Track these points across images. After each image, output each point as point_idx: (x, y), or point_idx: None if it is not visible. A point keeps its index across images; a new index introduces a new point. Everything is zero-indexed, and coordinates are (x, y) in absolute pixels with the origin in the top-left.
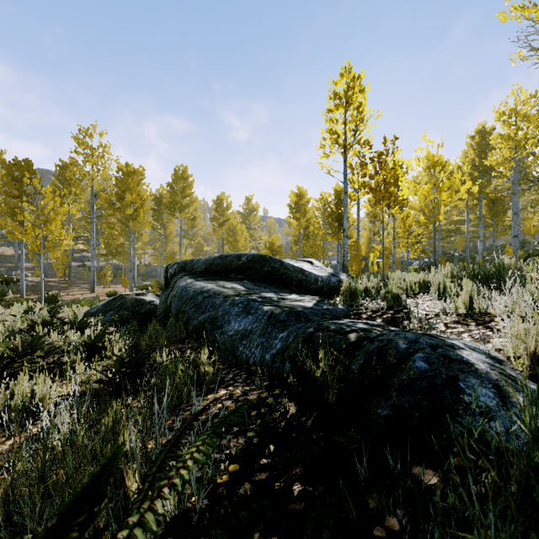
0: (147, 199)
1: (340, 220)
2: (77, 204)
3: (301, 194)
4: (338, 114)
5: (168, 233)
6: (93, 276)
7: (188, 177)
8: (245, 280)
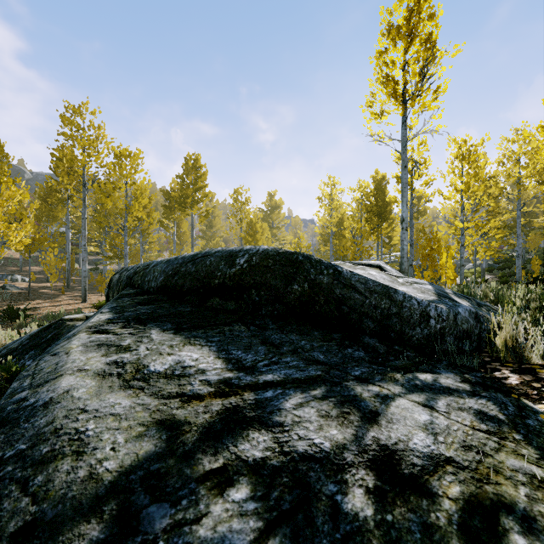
0: (145, 188)
1: (381, 214)
2: (76, 199)
3: (332, 183)
4: (397, 52)
5: (182, 233)
6: (84, 283)
7: (200, 167)
8: (237, 325)
